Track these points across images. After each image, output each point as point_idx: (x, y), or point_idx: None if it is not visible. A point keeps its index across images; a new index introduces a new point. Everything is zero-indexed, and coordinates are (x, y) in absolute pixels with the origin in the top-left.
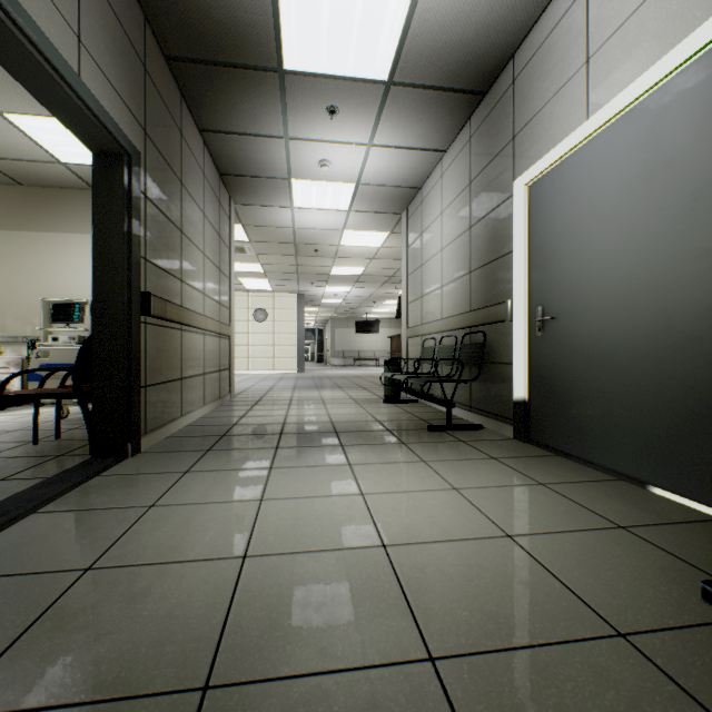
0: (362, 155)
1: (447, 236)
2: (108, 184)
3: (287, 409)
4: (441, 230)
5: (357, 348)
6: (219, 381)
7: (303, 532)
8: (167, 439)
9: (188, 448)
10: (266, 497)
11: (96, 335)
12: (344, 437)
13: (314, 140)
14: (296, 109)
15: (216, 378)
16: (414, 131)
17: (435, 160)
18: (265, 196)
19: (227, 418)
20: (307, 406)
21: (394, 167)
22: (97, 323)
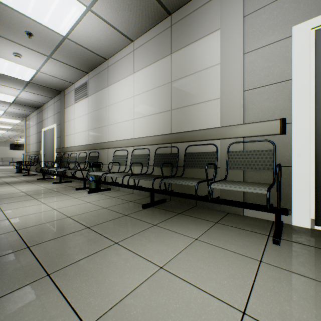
0: (6, 108)
1: (34, 132)
2: None
3: None
4: (33, 130)
5: (12, 157)
6: None
7: None
8: None
9: None
10: None
11: None
12: None
13: None
14: None
15: None
16: (22, 108)
17: (31, 112)
18: None
19: None
20: None
21: (18, 111)
22: None
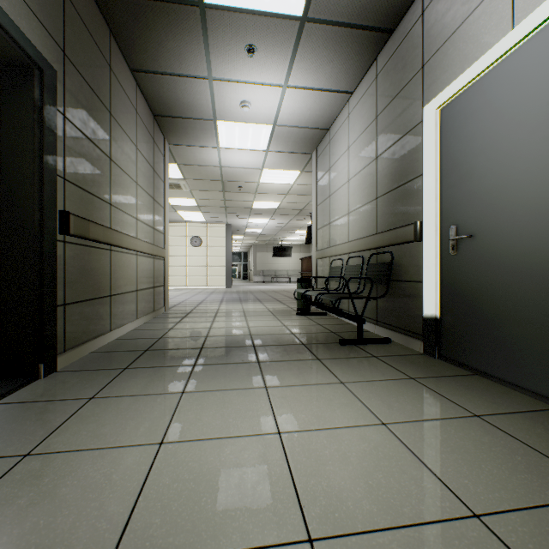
0: (278, 96)
1: (354, 168)
2: (17, 97)
3: (212, 322)
4: (347, 164)
5: (274, 268)
6: (153, 296)
7: (201, 508)
8: (90, 355)
9: (106, 366)
10: (167, 439)
11: (4, 253)
12: (261, 352)
13: (235, 81)
14: (218, 48)
15: (150, 294)
16: (325, 72)
17: (342, 102)
18: (194, 137)
19: (156, 331)
20: (230, 318)
21: (306, 108)
22: (5, 240)
